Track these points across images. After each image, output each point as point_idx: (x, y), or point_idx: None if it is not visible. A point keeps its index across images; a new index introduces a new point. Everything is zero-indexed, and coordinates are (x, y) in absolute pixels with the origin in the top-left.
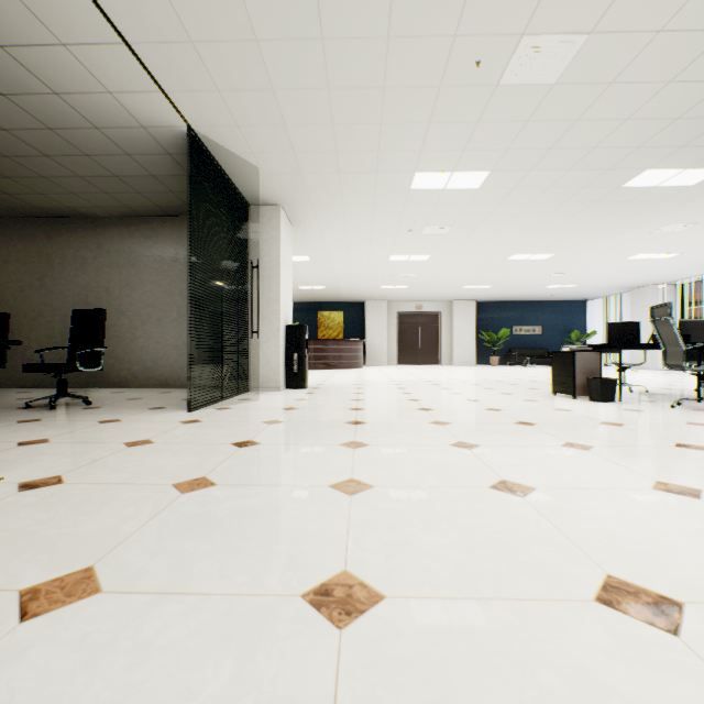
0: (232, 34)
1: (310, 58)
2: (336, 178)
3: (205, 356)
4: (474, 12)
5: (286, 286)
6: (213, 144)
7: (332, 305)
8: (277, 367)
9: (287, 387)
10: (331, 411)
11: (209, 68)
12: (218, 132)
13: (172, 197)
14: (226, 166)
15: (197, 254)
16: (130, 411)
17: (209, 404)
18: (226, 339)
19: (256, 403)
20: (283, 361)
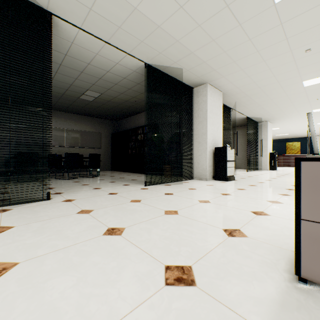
0: (258, 108)
1: (274, 107)
2: (284, 115)
3: (245, 161)
4: (310, 97)
5: (269, 142)
6: (251, 117)
7: (293, 139)
8: (266, 164)
9: (269, 170)
10: (281, 173)
11: (253, 111)
12: (253, 116)
13: (238, 124)
14: (253, 119)
15: (248, 140)
16: (235, 171)
17: (249, 171)
18: (251, 157)
19: (261, 171)
20: (268, 162)
